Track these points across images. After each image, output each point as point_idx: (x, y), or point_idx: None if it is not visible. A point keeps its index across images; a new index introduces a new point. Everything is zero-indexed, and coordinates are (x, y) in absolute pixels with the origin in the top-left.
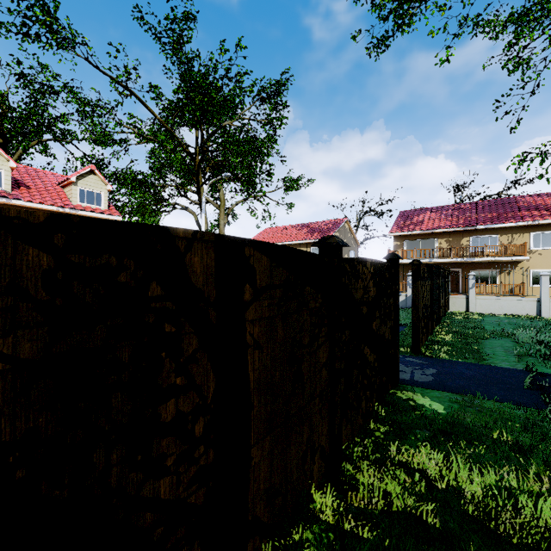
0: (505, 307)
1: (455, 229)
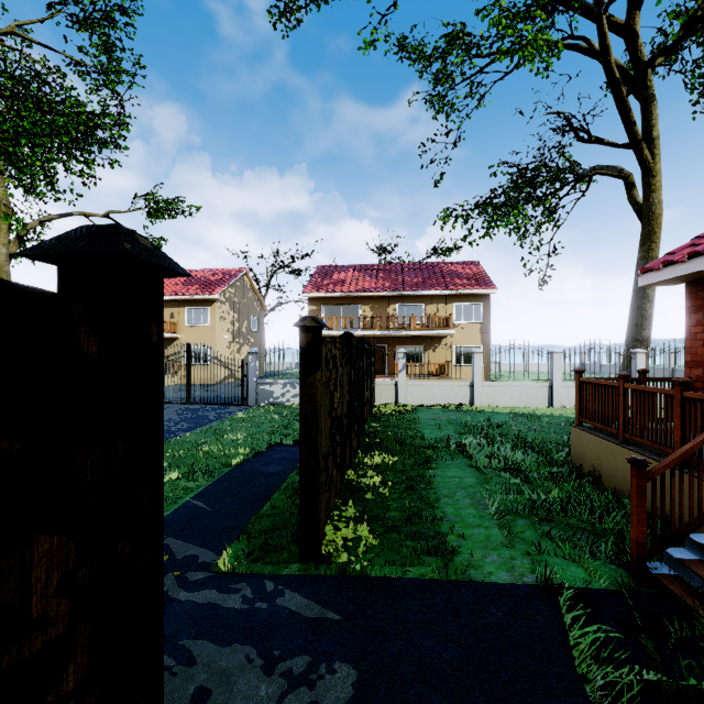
0: (439, 395)
1: (380, 293)
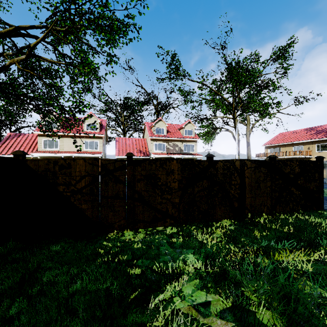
0: None
1: None
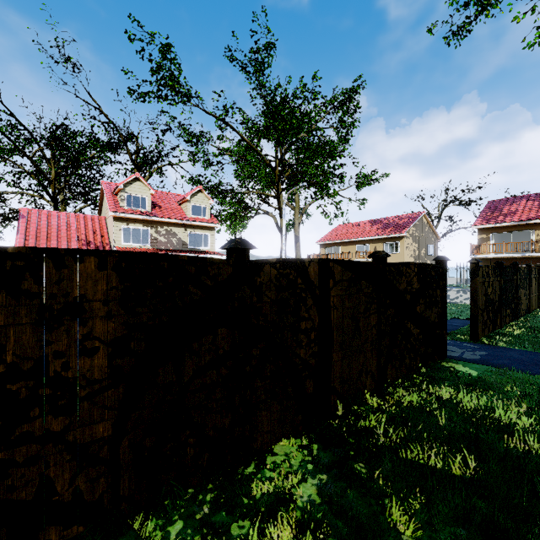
0: None
1: None
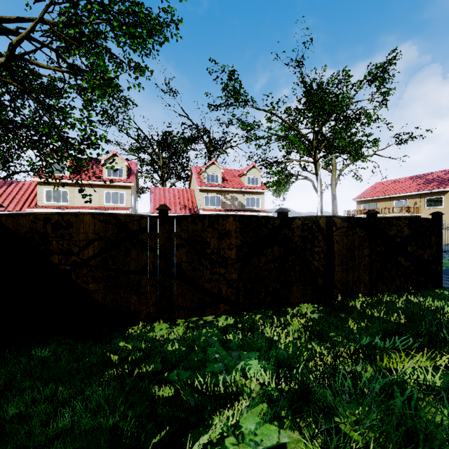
0: None
1: None
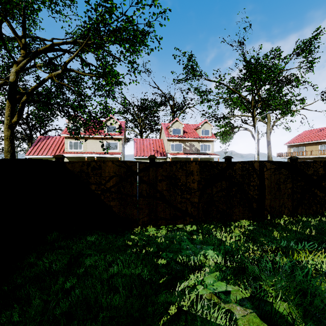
0: None
1: None
